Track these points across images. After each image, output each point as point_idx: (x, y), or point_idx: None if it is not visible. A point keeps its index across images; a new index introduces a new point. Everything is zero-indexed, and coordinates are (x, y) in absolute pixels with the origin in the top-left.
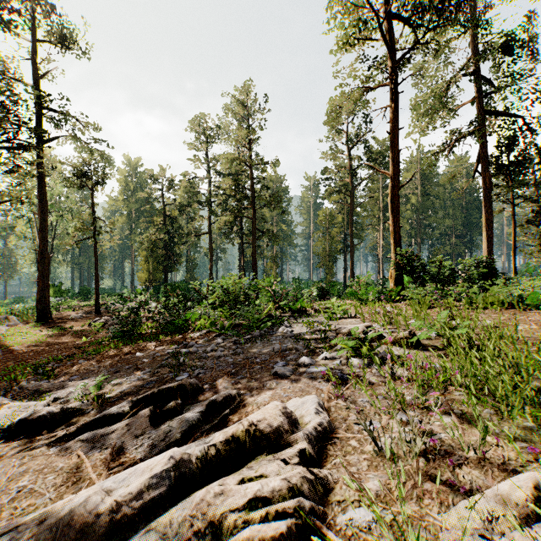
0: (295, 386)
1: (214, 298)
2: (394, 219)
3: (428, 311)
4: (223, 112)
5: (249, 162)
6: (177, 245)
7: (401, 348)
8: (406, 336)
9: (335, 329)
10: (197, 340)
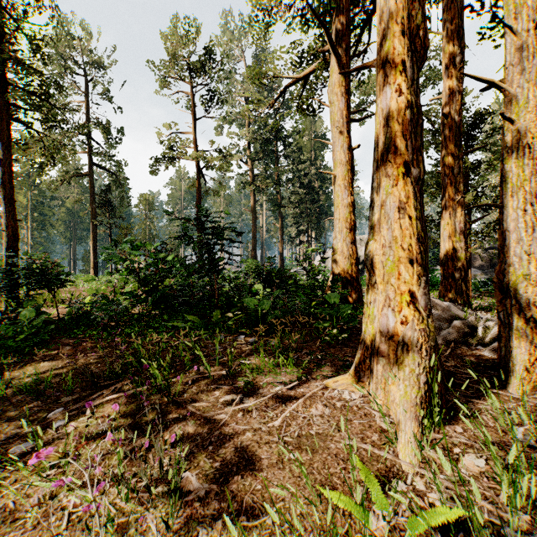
0: None
1: None
2: None
3: None
4: None
5: None
6: None
7: None
8: None
9: None
10: None
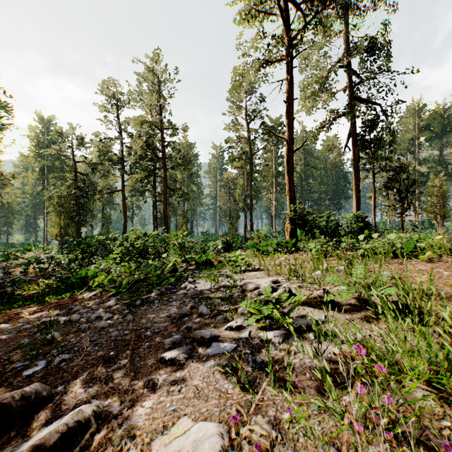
0: (189, 386)
1: (119, 253)
2: (289, 179)
3: (325, 262)
4: (138, 81)
5: (161, 126)
6: (90, 201)
7: (315, 309)
8: (320, 296)
9: (240, 284)
10: (87, 302)
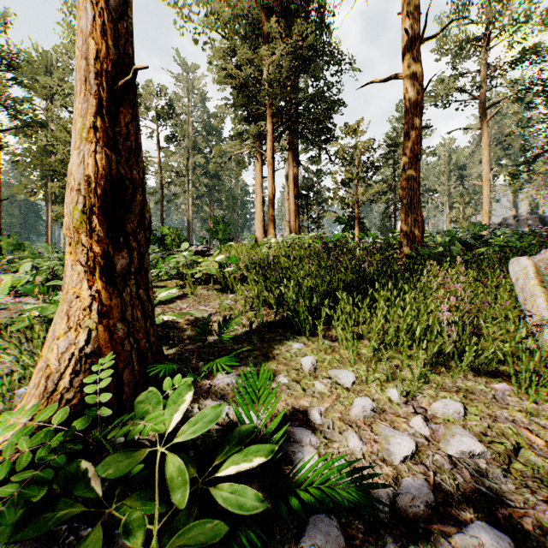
0: None
1: None
2: None
3: None
4: None
5: None
6: None
7: None
8: None
9: None
10: None
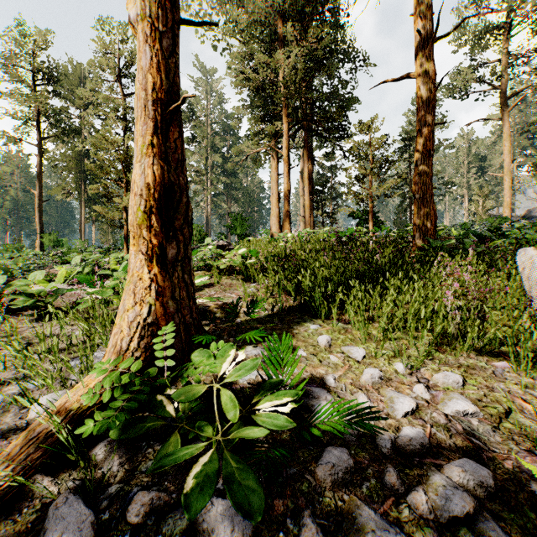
0: None
1: None
2: (40, 216)
3: None
4: None
5: None
6: None
7: None
8: None
9: None
10: None
